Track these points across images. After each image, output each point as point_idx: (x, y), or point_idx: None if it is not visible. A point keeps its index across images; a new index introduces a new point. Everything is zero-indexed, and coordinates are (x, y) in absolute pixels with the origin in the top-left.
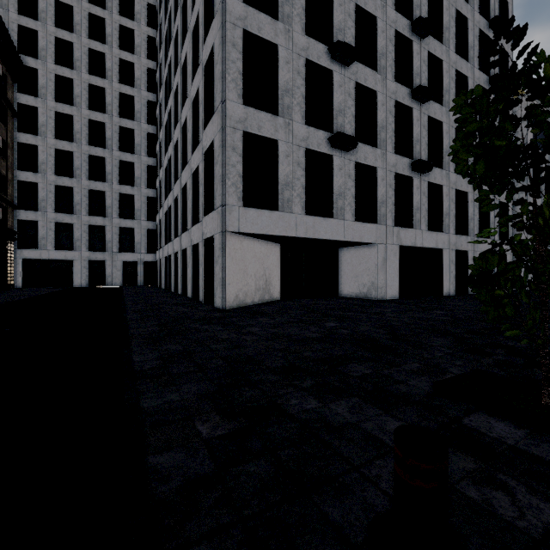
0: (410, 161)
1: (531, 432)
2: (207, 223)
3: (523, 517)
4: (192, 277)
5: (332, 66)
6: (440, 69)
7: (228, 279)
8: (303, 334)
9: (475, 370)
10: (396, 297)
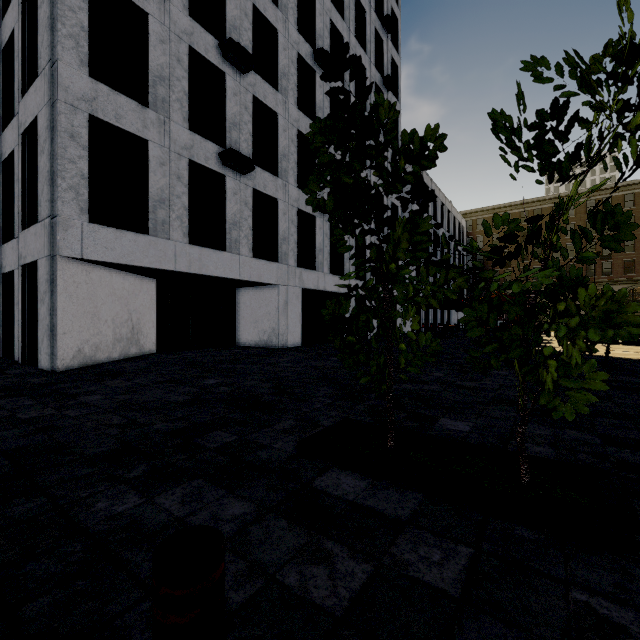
0: None
1: (373, 481)
2: (27, 241)
3: (334, 592)
4: (3, 323)
5: (224, 67)
6: None
7: (62, 326)
8: (166, 398)
9: (343, 420)
10: (299, 344)
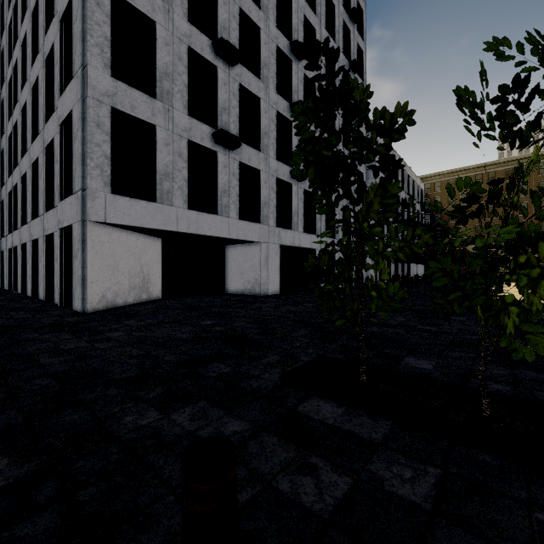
0: (289, 169)
1: (348, 409)
2: (64, 210)
3: (321, 499)
4: (46, 274)
5: (216, 62)
6: (314, 92)
7: (90, 277)
8: (173, 336)
9: (320, 357)
10: (277, 292)
